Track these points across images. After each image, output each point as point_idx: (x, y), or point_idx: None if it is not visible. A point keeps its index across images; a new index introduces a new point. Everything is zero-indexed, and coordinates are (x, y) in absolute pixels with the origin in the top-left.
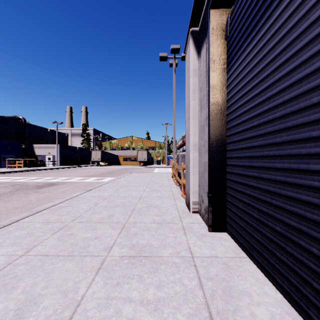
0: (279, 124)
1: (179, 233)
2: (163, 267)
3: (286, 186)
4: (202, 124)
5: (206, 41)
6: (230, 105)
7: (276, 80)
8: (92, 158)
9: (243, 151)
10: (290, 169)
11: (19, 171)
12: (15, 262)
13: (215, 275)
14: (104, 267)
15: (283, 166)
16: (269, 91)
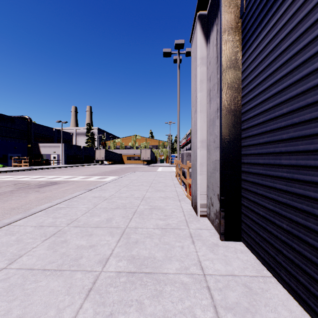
0: None
1: (186, 241)
2: (169, 289)
3: None
4: (211, 118)
5: (217, 22)
6: (247, 93)
7: None
8: (96, 157)
9: (265, 146)
10: None
11: (24, 169)
12: None
13: (235, 303)
14: (96, 287)
15: None
16: (307, 66)
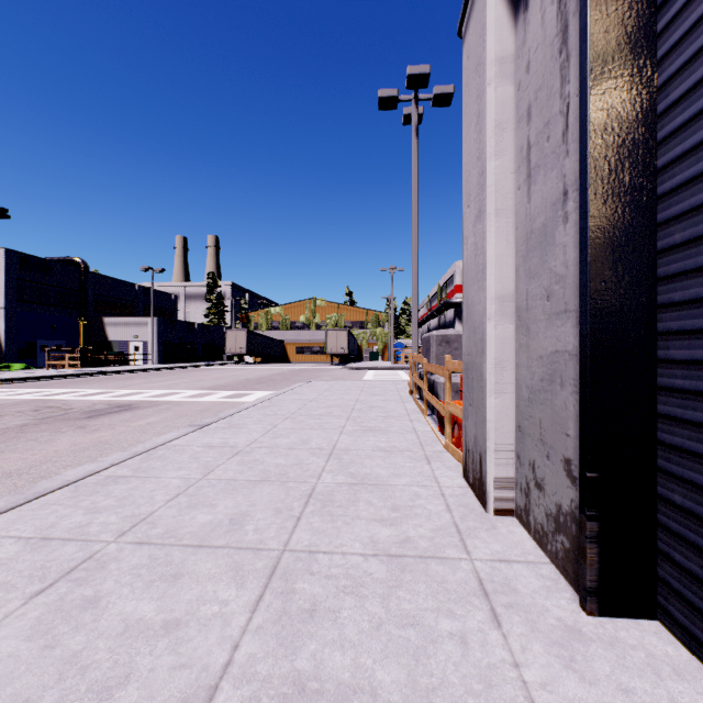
0: None
1: (473, 614)
2: None
3: None
4: (535, 226)
5: None
6: (688, 120)
7: None
8: (227, 348)
9: None
10: None
11: (69, 375)
12: None
13: None
14: None
15: None
16: None
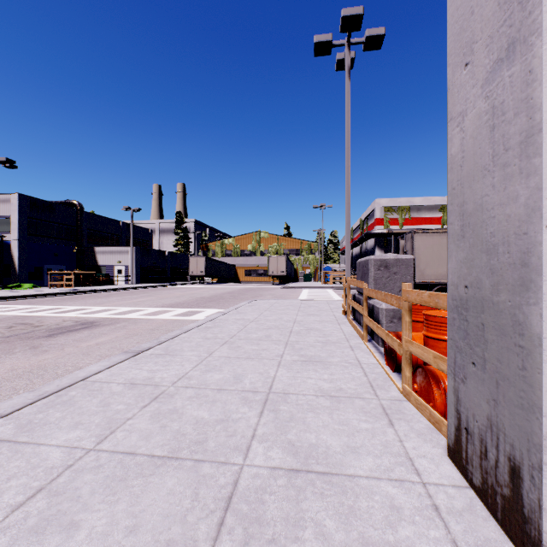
0: None
1: None
2: None
3: None
4: None
5: None
6: None
7: None
8: (190, 271)
9: None
10: None
11: (61, 293)
12: None
13: None
14: None
15: None
16: None
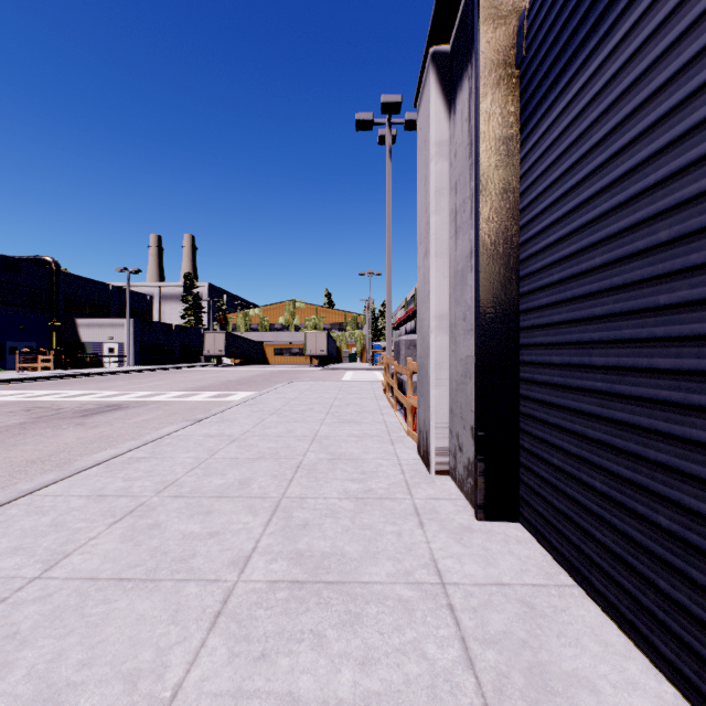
0: (667, 259)
1: (408, 523)
2: (374, 611)
3: (688, 414)
4: (458, 269)
5: (470, 73)
6: (529, 220)
7: (657, 151)
8: (205, 350)
9: (563, 330)
10: (699, 373)
11: (45, 377)
12: (17, 595)
13: (501, 633)
14: (230, 609)
15: (678, 364)
16: (637, 180)
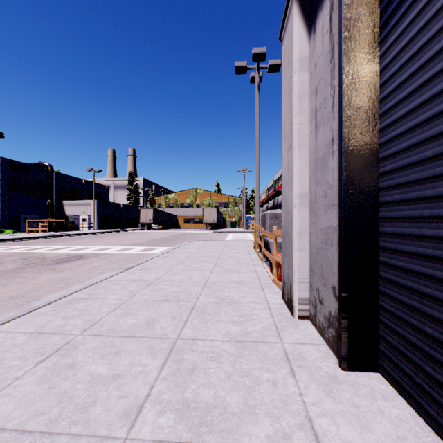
0: None
1: (281, 370)
2: None
3: None
4: (319, 156)
5: None
6: (392, 106)
7: None
8: (141, 219)
9: (440, 204)
10: None
11: (41, 237)
12: None
13: None
14: None
15: None
16: None
